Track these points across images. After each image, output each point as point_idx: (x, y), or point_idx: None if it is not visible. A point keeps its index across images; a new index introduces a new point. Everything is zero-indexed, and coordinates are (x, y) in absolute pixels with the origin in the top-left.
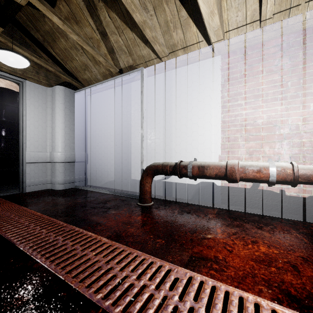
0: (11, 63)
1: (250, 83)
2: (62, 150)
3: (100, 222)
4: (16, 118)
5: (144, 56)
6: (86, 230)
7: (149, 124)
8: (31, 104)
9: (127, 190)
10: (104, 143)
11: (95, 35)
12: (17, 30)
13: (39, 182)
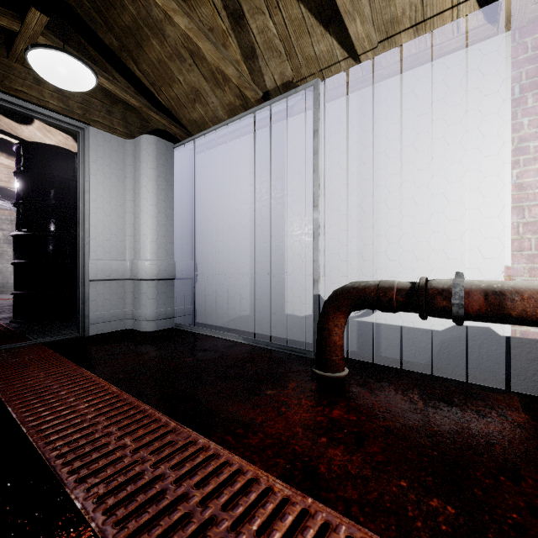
0: (62, 79)
1: None
2: (152, 256)
3: (251, 423)
4: (73, 199)
5: (319, 58)
6: (224, 445)
7: (326, 202)
8: (97, 172)
9: (277, 336)
10: (229, 243)
11: (218, 22)
12: (74, 33)
13: (112, 316)
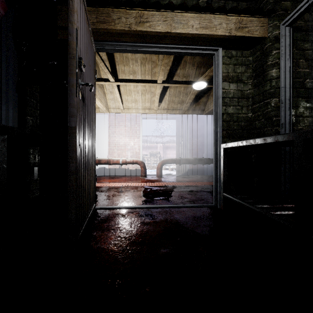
0: None
1: (119, 128)
2: None
3: None
4: None
5: None
6: None
7: None
8: None
9: None
10: None
11: None
12: None
13: None
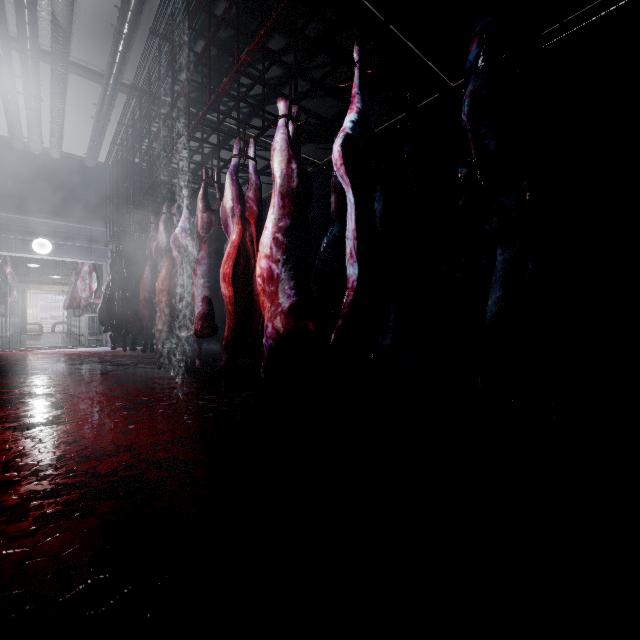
0: None
1: None
2: None
3: None
4: None
5: None
6: None
7: None
8: None
9: None
10: None
11: None
12: None
13: None
